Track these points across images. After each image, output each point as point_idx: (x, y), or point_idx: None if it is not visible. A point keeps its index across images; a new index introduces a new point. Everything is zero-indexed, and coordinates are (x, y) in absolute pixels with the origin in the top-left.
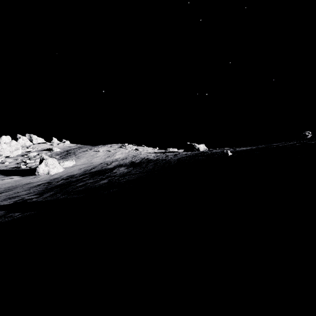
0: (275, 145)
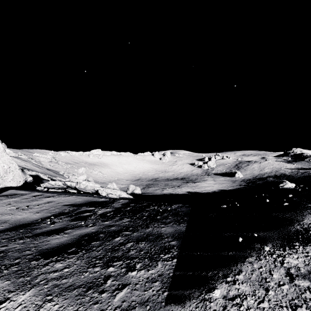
0: None
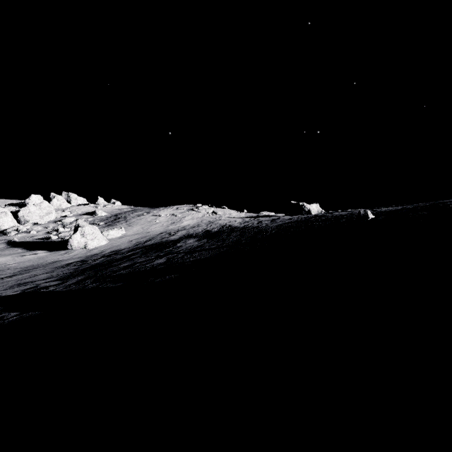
0: (451, 201)
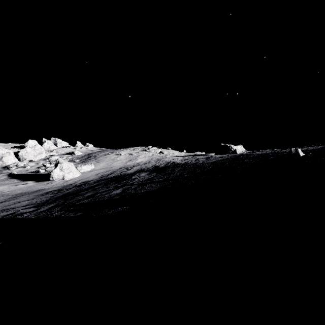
0: None
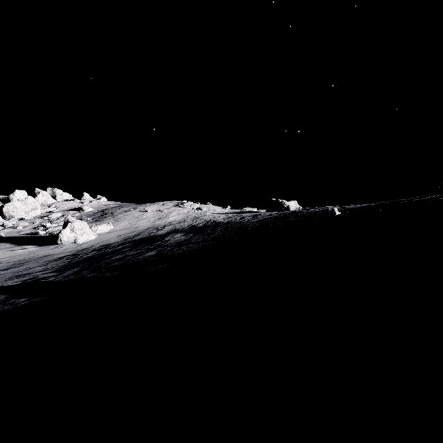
0: (406, 200)
